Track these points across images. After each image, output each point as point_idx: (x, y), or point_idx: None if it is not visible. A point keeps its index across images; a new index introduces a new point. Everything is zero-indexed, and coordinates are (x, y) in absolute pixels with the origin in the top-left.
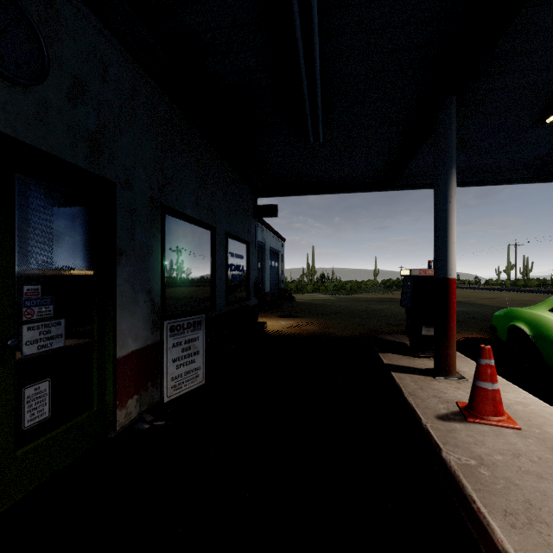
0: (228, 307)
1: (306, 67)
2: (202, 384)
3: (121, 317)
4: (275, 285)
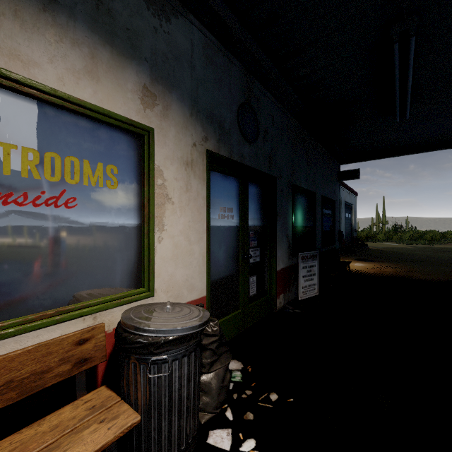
0: (322, 248)
1: (399, 78)
2: (317, 295)
3: (278, 249)
4: (348, 234)
